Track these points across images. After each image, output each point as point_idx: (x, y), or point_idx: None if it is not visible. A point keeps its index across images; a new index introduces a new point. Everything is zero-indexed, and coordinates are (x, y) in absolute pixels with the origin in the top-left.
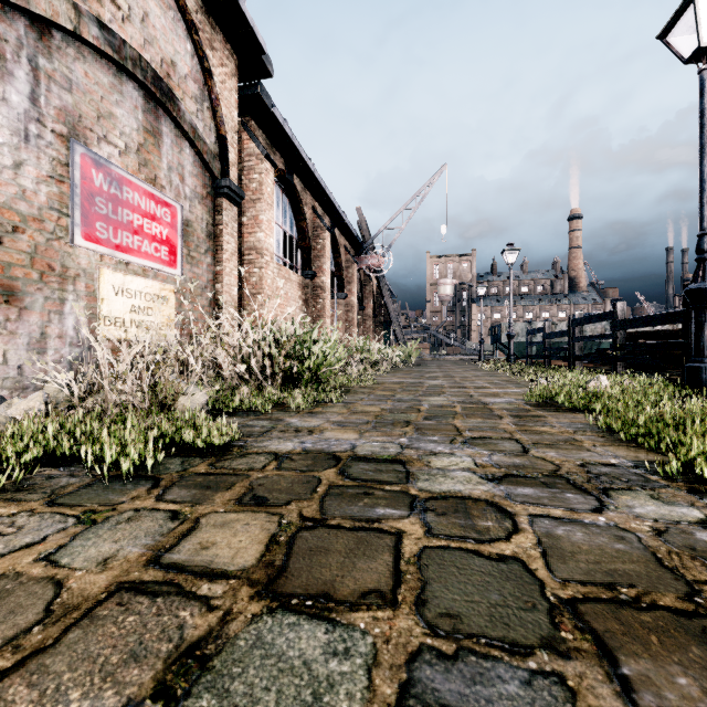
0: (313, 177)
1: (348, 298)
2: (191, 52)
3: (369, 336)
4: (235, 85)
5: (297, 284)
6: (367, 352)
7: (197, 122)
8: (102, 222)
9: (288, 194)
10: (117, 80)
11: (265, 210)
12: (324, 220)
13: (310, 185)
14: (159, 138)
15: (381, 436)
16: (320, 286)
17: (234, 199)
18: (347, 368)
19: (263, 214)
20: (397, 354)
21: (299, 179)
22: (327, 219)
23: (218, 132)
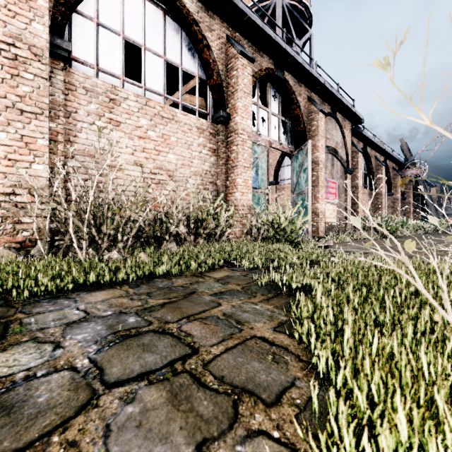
0: (376, 145)
1: (394, 195)
2: (340, 134)
3: (409, 215)
4: (350, 133)
5: (367, 194)
6: (408, 225)
7: (341, 154)
8: (325, 193)
9: (363, 155)
10: (327, 156)
11: (359, 171)
12: (381, 160)
13: (374, 147)
14: (333, 165)
15: (412, 240)
16: (379, 193)
17: (350, 173)
18: (398, 231)
19: (358, 173)
20: (428, 226)
21: (369, 147)
22: (382, 157)
23: (346, 153)
